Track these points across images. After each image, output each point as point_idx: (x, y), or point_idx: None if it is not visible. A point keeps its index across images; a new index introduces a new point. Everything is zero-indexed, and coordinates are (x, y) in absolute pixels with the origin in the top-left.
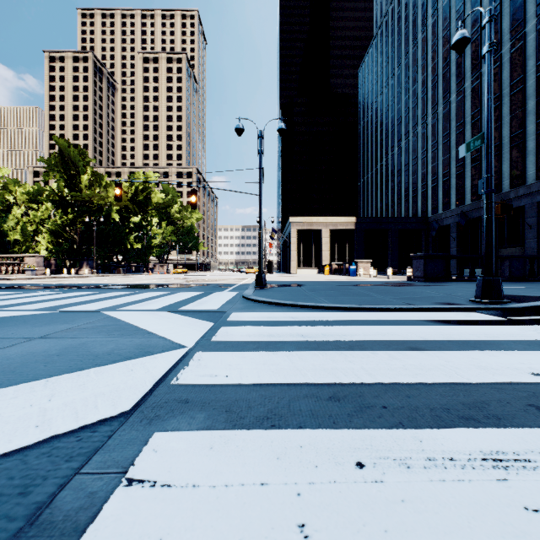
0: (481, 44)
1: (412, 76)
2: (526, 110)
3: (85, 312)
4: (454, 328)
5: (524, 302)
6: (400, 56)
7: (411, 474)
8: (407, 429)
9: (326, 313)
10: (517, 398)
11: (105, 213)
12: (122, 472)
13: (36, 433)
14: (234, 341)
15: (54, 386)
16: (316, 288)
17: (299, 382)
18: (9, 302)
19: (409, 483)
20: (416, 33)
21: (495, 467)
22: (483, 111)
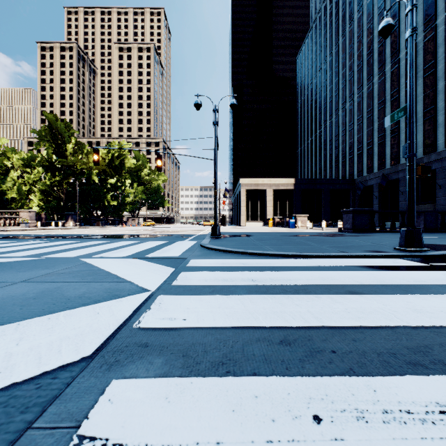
0: (399, 35)
1: (341, 62)
2: (436, 89)
3: (65, 259)
4: (385, 273)
5: (441, 250)
6: (331, 46)
7: (371, 430)
8: (359, 377)
9: (272, 260)
10: None
11: (86, 176)
12: (75, 426)
13: None
14: (192, 285)
15: (24, 330)
16: (263, 238)
17: (251, 326)
18: (2, 250)
19: (370, 441)
20: (344, 26)
21: None
22: (401, 91)
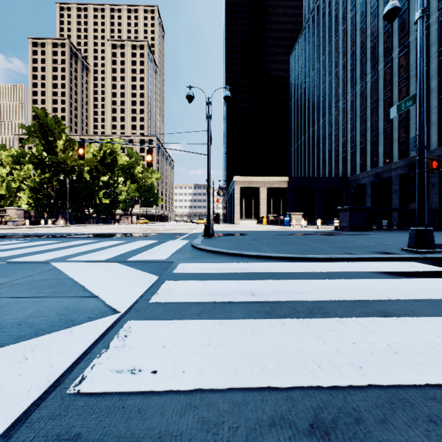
0: (392, 34)
1: (334, 61)
2: (429, 88)
3: (34, 263)
4: (409, 282)
5: None
6: (324, 45)
7: None
8: None
9: (271, 263)
10: None
11: (77, 173)
12: None
13: None
14: (175, 302)
15: None
16: (258, 237)
17: (258, 386)
18: None
19: None
20: (338, 25)
21: None
22: (394, 90)
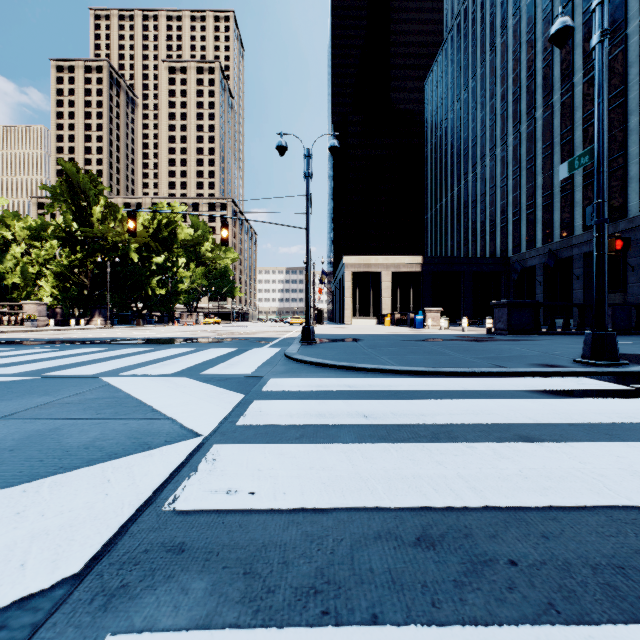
0: (573, 49)
1: (489, 88)
2: (627, 128)
3: (78, 378)
4: (570, 403)
5: None
6: (475, 65)
7: None
8: (570, 627)
9: (392, 379)
10: None
11: (121, 252)
12: None
13: None
14: (269, 424)
15: None
16: (377, 344)
17: (365, 506)
18: None
19: None
20: (494, 37)
21: None
22: (576, 130)
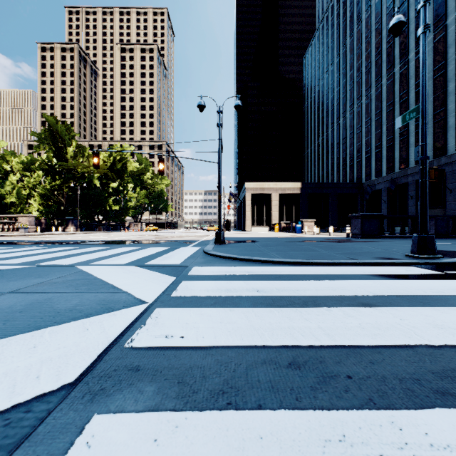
0: (408, 35)
1: (349, 63)
2: (447, 91)
3: (61, 266)
4: (399, 283)
5: (455, 257)
6: (338, 46)
7: None
8: (380, 410)
9: (278, 267)
10: None
11: (87, 180)
12: None
13: None
14: (193, 296)
15: (2, 350)
16: (268, 244)
17: (256, 344)
18: None
19: None
20: (352, 26)
21: None
22: (410, 93)
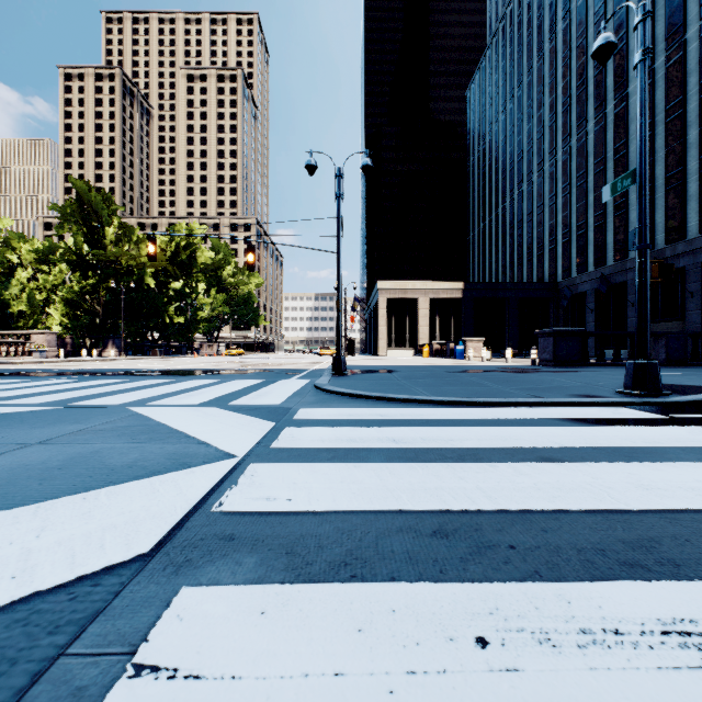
0: (627, 56)
1: (536, 98)
2: (686, 141)
3: (105, 408)
4: (599, 430)
5: (689, 394)
6: (521, 73)
7: (558, 658)
8: (547, 583)
9: (425, 409)
10: (699, 533)
11: (136, 277)
12: (129, 652)
13: (11, 588)
14: (301, 448)
15: (47, 515)
16: (412, 376)
17: (390, 509)
18: (6, 394)
19: (557, 672)
20: (542, 42)
21: (683, 645)
22: (630, 144)
